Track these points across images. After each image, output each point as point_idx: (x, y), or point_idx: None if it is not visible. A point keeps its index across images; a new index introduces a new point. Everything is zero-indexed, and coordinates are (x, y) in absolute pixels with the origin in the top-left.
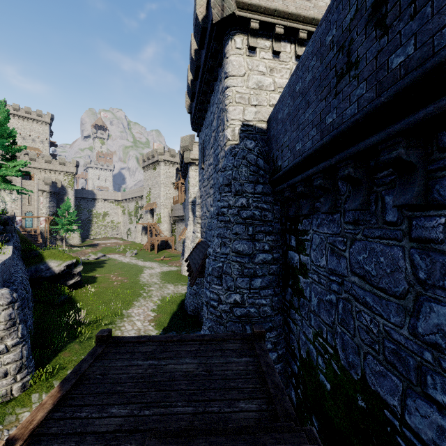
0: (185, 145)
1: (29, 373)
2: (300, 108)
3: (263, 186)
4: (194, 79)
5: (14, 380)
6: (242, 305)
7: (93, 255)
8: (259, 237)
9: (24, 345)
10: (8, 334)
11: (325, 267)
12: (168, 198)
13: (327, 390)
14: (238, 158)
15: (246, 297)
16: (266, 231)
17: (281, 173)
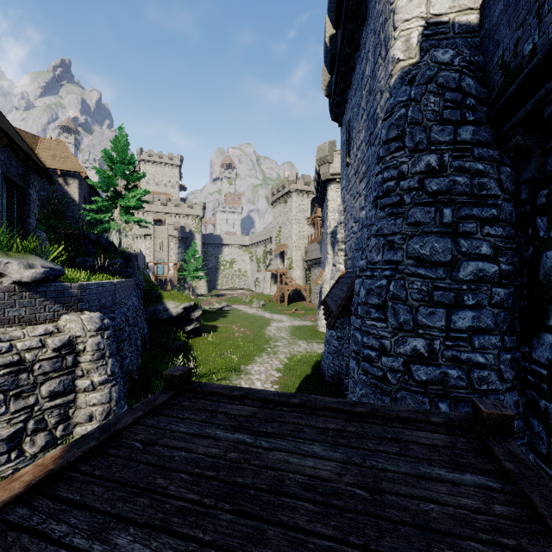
0: (321, 157)
1: None
2: None
3: (474, 128)
4: (333, 27)
5: None
6: (429, 361)
7: (217, 304)
8: (467, 228)
9: (114, 385)
10: (95, 367)
11: None
12: (301, 238)
13: None
14: (419, 84)
15: (439, 346)
16: (483, 215)
17: (538, 56)
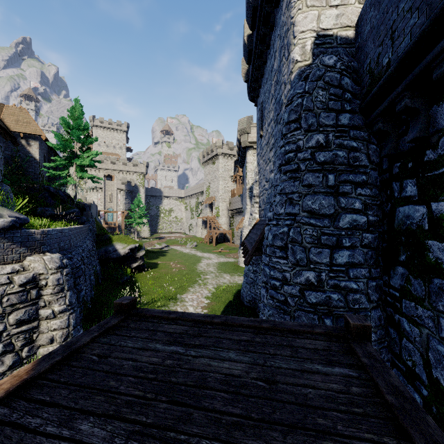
0: (242, 128)
1: None
2: None
3: (350, 115)
4: (250, 29)
5: None
6: (318, 288)
7: (157, 245)
8: (345, 189)
9: (72, 313)
10: (56, 299)
11: None
12: (226, 192)
13: None
14: (311, 80)
15: (325, 277)
16: (357, 180)
17: (391, 68)
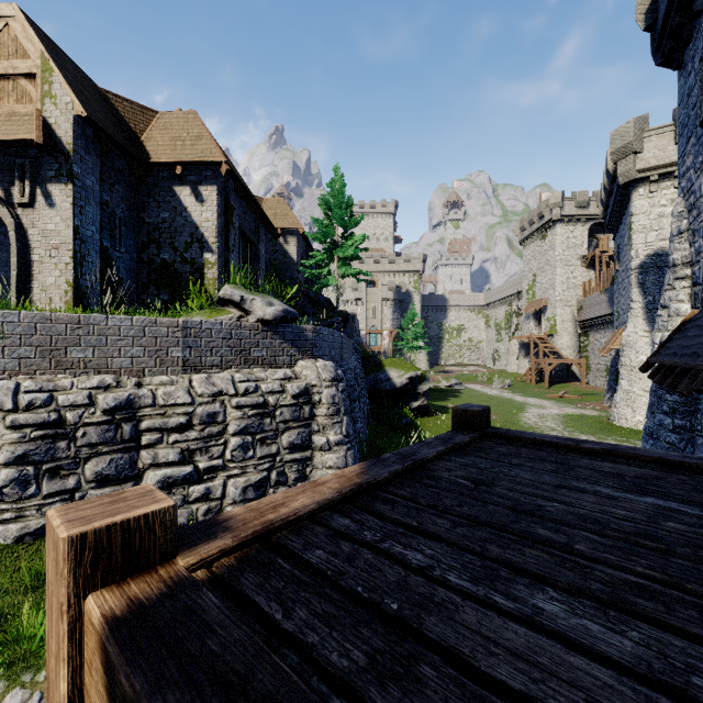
0: (620, 147)
1: None
2: None
3: None
4: None
5: None
6: None
7: (443, 381)
8: None
9: (349, 449)
10: (331, 424)
11: None
12: (570, 288)
13: None
14: None
15: None
16: None
17: None
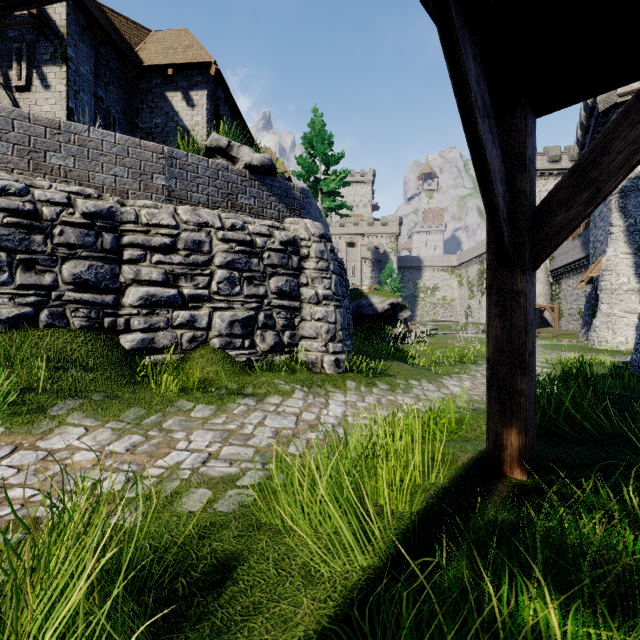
0: None
1: (344, 352)
2: None
3: None
4: None
5: (326, 349)
6: None
7: (420, 326)
8: None
9: (338, 308)
10: (319, 278)
11: None
12: None
13: None
14: None
15: None
16: None
17: None
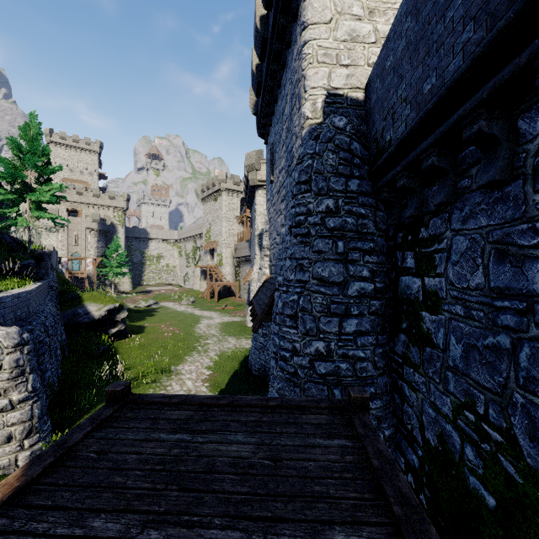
0: (250, 164)
1: (42, 438)
2: (432, 16)
3: (359, 181)
4: (259, 60)
5: (21, 447)
6: (327, 358)
7: (143, 302)
8: (354, 257)
9: (36, 401)
10: (14, 385)
11: (483, 288)
12: (231, 236)
13: (488, 507)
14: (322, 142)
15: (334, 347)
16: (365, 247)
17: (391, 148)
